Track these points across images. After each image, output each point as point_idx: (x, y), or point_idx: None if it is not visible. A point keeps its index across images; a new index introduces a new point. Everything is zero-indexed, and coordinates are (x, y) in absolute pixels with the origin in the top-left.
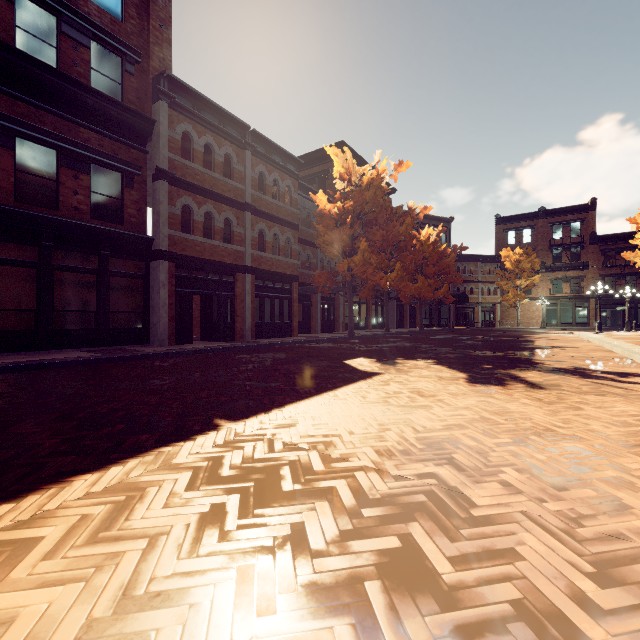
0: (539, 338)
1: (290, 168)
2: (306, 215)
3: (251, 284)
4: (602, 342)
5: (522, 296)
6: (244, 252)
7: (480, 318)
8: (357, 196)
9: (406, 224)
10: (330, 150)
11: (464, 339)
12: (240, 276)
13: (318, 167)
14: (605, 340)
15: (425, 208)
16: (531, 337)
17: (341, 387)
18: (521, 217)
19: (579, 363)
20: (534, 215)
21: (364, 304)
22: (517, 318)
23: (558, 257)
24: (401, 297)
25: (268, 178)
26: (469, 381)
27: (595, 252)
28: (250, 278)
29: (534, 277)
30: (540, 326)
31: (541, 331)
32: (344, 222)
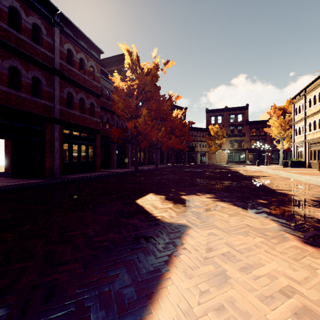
0: (237, 170)
1: (93, 53)
2: (106, 92)
3: (60, 133)
4: (278, 172)
5: (218, 148)
6: (53, 107)
7: (199, 159)
8: (141, 77)
9: (167, 105)
10: (122, 46)
11: (202, 171)
12: (49, 125)
13: (115, 67)
14: (274, 171)
15: (178, 97)
16: (232, 169)
17: (147, 314)
18: (217, 110)
19: (309, 192)
20: (223, 110)
21: (142, 151)
22: (216, 159)
23: (233, 130)
24: (162, 147)
25: (75, 56)
26: (303, 240)
27: (248, 129)
28: (59, 128)
29: (223, 139)
30: (225, 163)
31: (229, 165)
32: (132, 96)
